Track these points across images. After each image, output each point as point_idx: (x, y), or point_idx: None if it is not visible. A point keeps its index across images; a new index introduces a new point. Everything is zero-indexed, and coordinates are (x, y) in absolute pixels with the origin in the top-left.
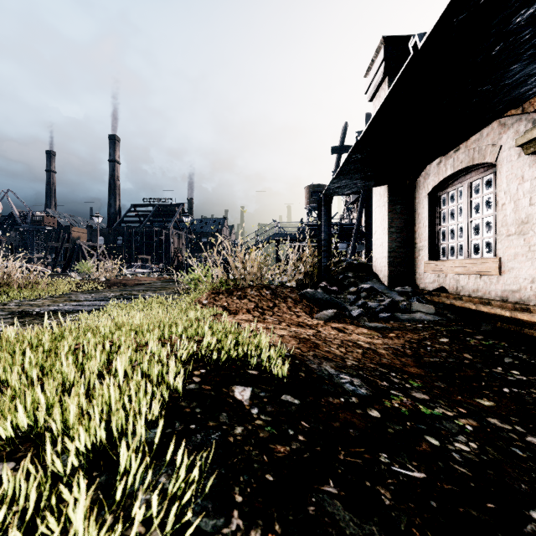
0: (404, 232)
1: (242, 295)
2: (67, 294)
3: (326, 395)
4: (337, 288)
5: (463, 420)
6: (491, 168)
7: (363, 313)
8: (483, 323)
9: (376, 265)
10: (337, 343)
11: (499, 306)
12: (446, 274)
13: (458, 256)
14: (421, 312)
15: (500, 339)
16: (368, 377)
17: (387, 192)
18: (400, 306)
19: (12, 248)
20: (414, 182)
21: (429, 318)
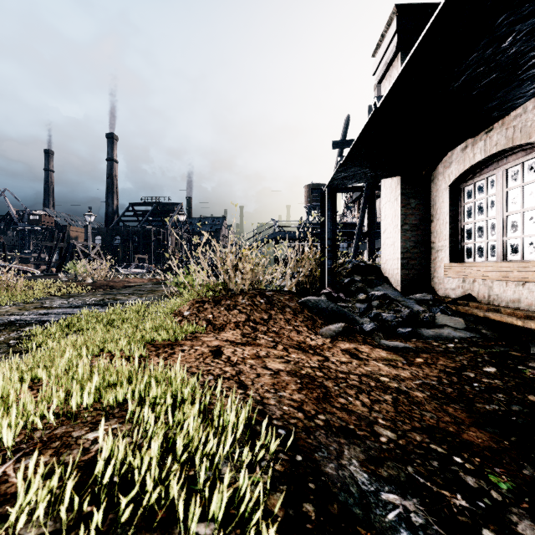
0: (420, 230)
1: (231, 304)
2: (43, 299)
3: None
4: (343, 295)
5: None
6: None
7: (378, 328)
8: (531, 343)
9: (386, 267)
10: (354, 385)
11: None
12: (474, 279)
13: (488, 258)
14: (449, 327)
15: None
16: (428, 484)
17: (400, 184)
18: (421, 319)
19: (5, 247)
20: (432, 173)
21: (459, 335)
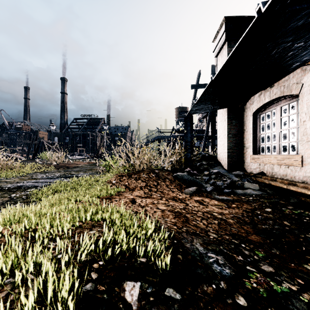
0: (237, 137)
1: (137, 177)
2: (31, 174)
3: (200, 282)
4: (196, 172)
5: (306, 295)
6: (294, 98)
7: (214, 189)
8: (291, 197)
9: (220, 156)
10: (200, 216)
11: (303, 187)
12: (265, 164)
13: (272, 153)
14: (250, 189)
15: (304, 209)
16: (228, 252)
17: (227, 112)
18: (237, 185)
19: (3, 144)
20: (244, 106)
21: (255, 193)
